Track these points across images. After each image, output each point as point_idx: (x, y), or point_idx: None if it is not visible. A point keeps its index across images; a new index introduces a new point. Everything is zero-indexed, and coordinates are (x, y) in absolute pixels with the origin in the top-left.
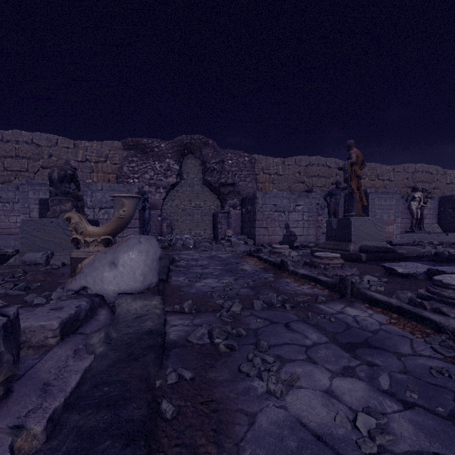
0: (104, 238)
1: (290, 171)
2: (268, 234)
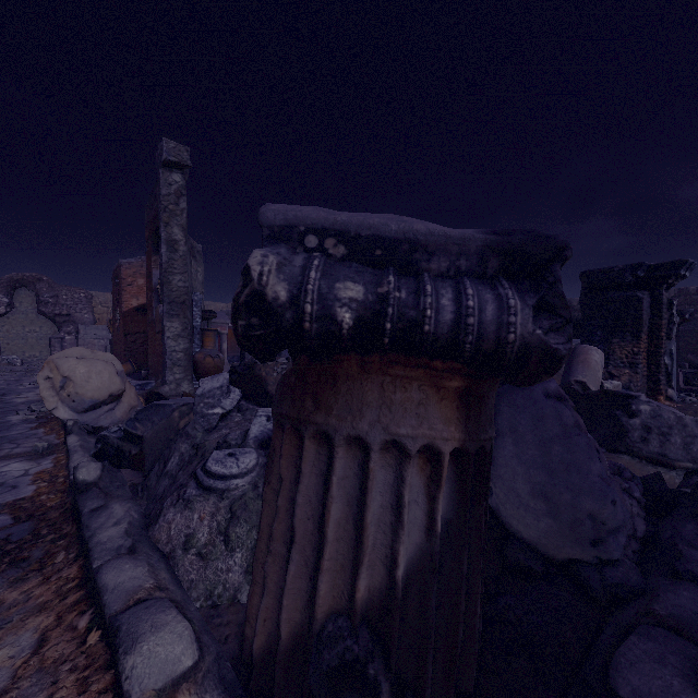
0: None
1: None
2: None
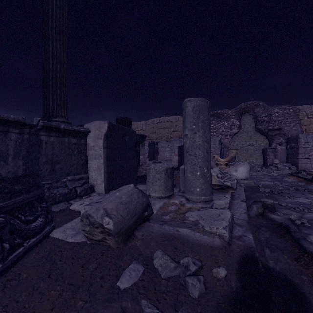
0: (226, 163)
1: None
2: (310, 163)
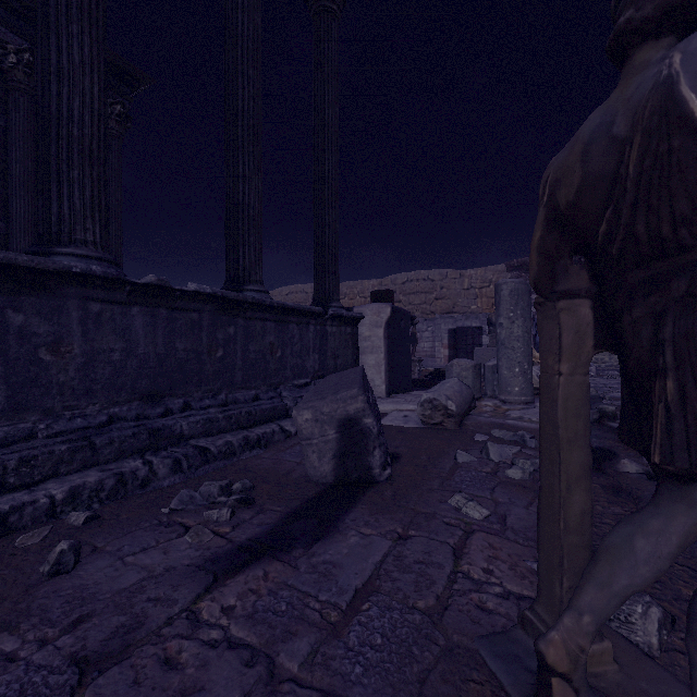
0: None
1: None
2: None
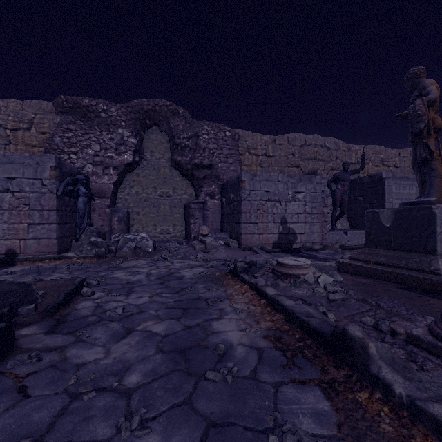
0: None
1: (282, 152)
2: (258, 232)
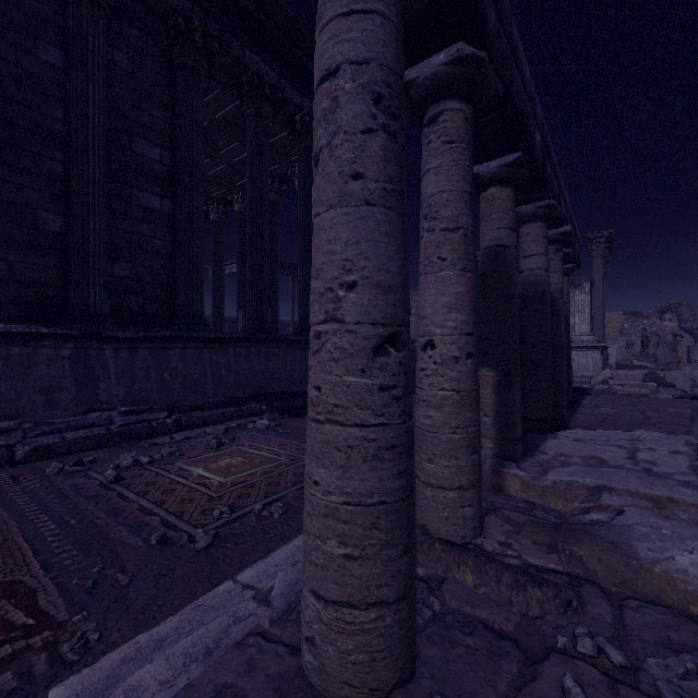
0: None
1: None
2: None
